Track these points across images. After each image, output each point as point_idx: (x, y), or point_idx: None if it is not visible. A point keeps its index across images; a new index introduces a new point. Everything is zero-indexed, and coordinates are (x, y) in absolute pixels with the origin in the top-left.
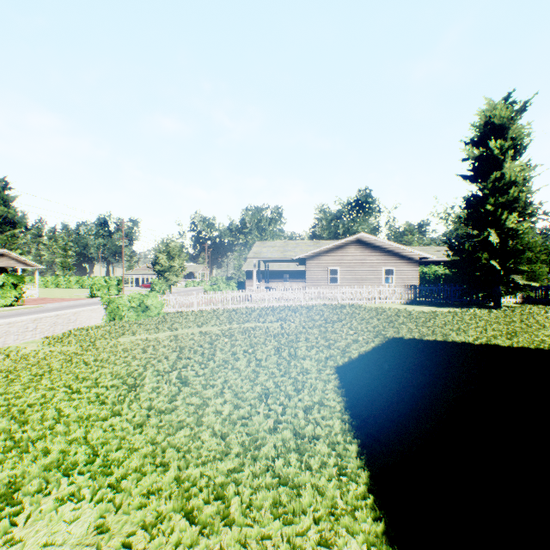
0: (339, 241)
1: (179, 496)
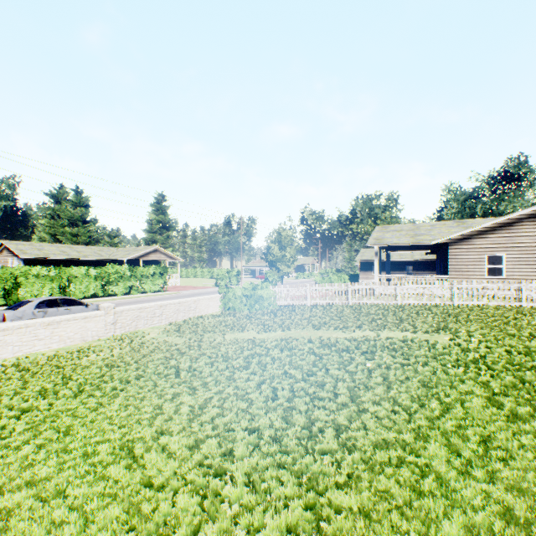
0: (505, 217)
1: None
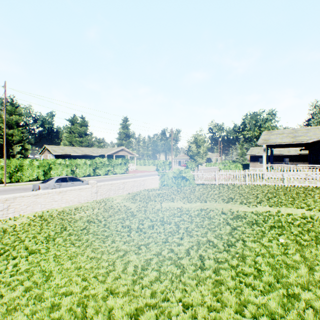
0: None
1: None
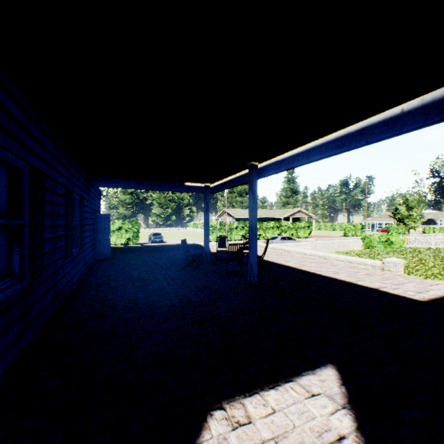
0: None
1: (421, 273)
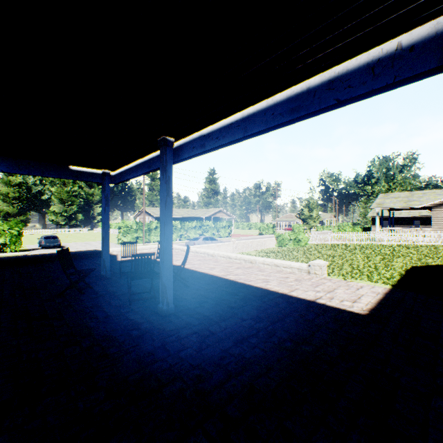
0: None
1: (339, 273)
